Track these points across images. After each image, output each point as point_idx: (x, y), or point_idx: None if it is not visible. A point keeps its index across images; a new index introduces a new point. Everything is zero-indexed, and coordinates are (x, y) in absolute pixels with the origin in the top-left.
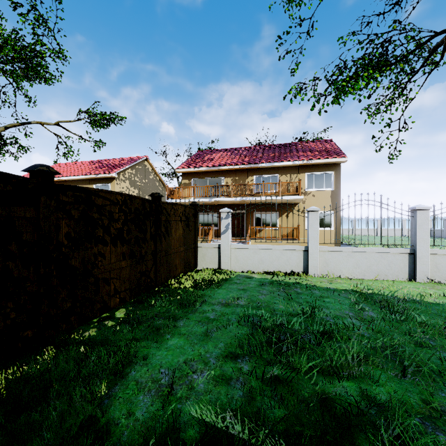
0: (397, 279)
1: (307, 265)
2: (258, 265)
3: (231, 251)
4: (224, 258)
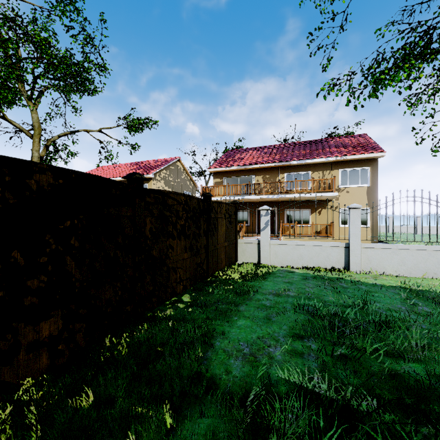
0: None
1: (348, 262)
2: (297, 261)
3: (270, 246)
4: (264, 253)
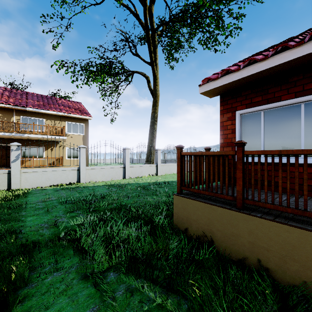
0: (119, 179)
1: (79, 178)
2: (45, 182)
3: (21, 174)
4: (15, 180)
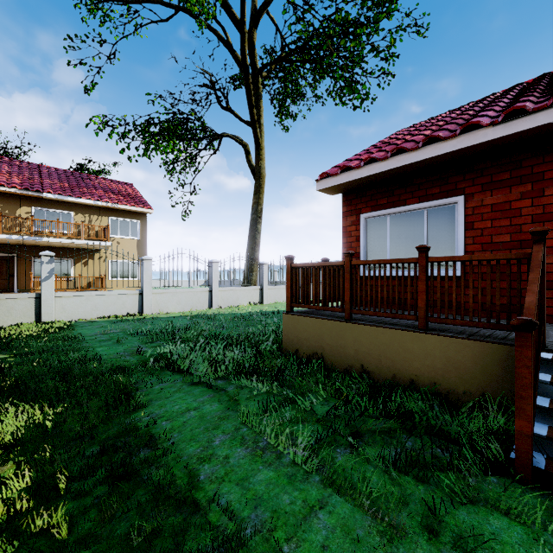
0: (203, 308)
1: (142, 307)
2: (91, 312)
3: (55, 300)
4: (47, 308)
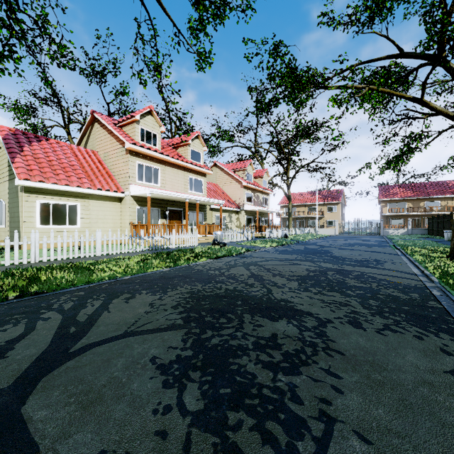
0: None
1: None
2: None
3: None
4: None
